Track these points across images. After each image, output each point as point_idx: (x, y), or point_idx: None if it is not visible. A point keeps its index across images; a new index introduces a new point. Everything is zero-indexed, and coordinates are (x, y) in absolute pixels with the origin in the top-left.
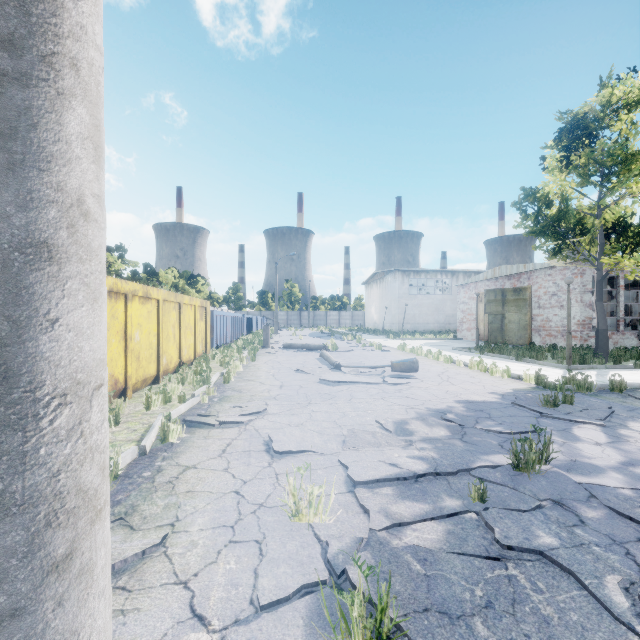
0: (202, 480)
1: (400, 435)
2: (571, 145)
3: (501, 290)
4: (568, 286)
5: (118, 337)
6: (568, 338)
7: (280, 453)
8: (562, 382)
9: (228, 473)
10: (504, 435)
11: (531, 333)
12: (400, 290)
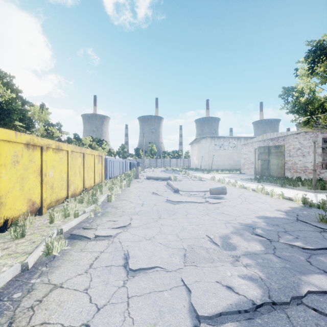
0: (61, 305)
1: (226, 249)
2: (314, 60)
3: (267, 146)
4: (314, 143)
5: (35, 174)
6: (314, 174)
7: (134, 271)
8: (322, 203)
9: (86, 295)
10: (306, 250)
11: (285, 170)
12: (209, 147)
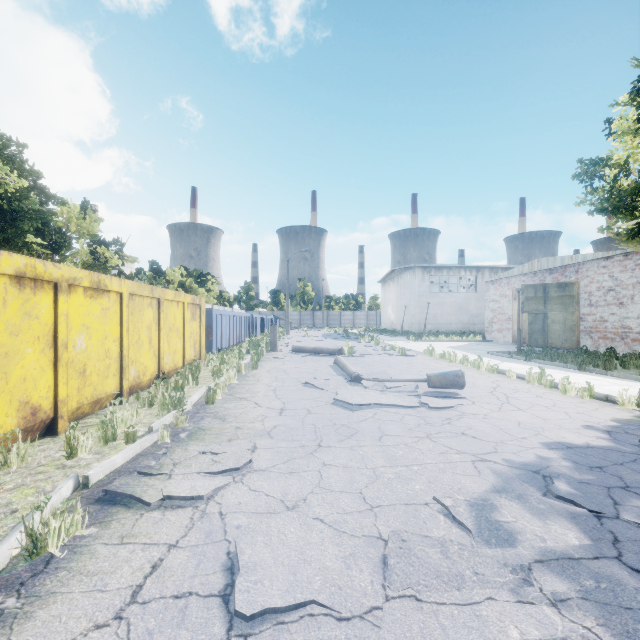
0: None
1: (491, 542)
2: None
3: (542, 285)
4: None
5: (39, 345)
6: None
7: (247, 619)
8: None
9: None
10: None
11: (580, 335)
12: (420, 288)
